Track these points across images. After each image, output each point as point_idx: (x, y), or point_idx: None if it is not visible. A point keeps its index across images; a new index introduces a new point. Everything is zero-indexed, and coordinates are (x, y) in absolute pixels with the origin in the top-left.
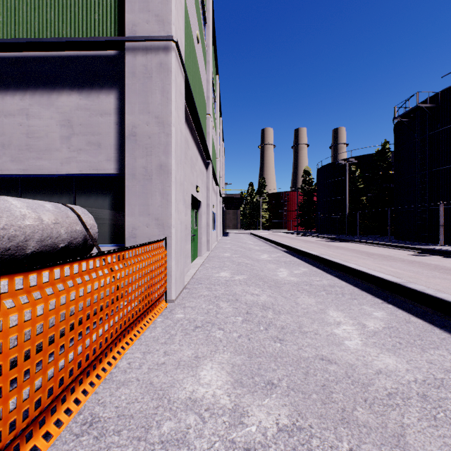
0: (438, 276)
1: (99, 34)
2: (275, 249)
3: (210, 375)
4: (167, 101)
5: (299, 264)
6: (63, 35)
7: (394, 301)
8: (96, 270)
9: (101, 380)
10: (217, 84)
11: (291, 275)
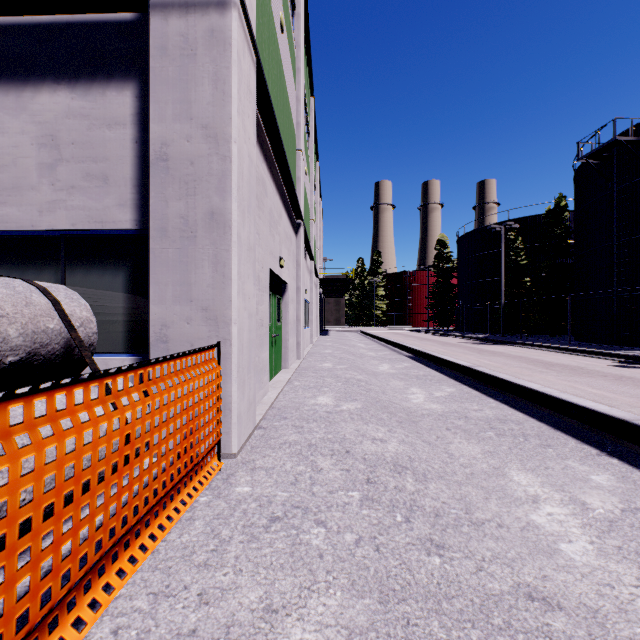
0: None
1: None
2: (400, 356)
3: None
4: (223, 98)
5: (440, 381)
6: None
7: (619, 450)
8: (10, 433)
9: None
10: (312, 110)
11: (431, 399)
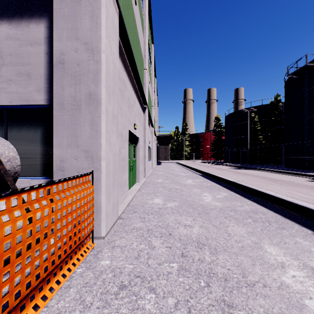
0: None
1: None
2: (197, 175)
3: None
4: (96, 26)
5: (218, 189)
6: None
7: None
8: None
9: None
10: (152, 50)
11: (215, 199)
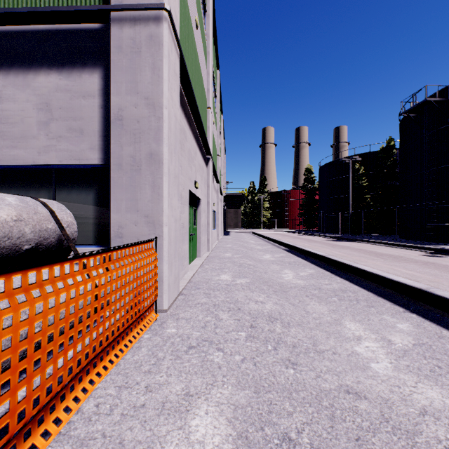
0: None
1: (81, 5)
2: (278, 249)
3: (204, 425)
4: (158, 80)
5: (304, 265)
6: (40, 6)
7: (418, 309)
8: (42, 284)
9: (50, 440)
10: (218, 79)
11: (297, 277)
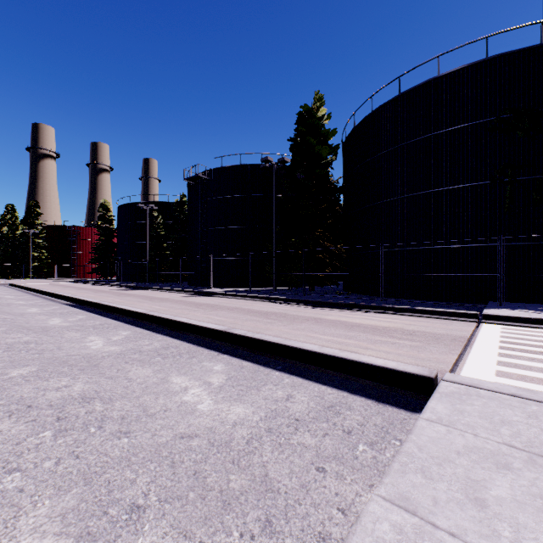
0: (183, 308)
1: None
2: (52, 302)
3: None
4: None
5: (78, 313)
6: None
7: (143, 325)
8: None
9: None
10: None
11: (65, 322)
